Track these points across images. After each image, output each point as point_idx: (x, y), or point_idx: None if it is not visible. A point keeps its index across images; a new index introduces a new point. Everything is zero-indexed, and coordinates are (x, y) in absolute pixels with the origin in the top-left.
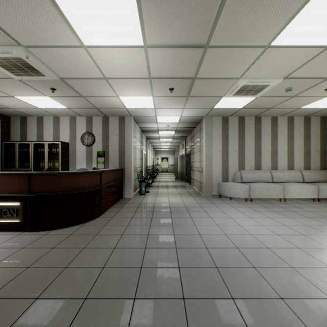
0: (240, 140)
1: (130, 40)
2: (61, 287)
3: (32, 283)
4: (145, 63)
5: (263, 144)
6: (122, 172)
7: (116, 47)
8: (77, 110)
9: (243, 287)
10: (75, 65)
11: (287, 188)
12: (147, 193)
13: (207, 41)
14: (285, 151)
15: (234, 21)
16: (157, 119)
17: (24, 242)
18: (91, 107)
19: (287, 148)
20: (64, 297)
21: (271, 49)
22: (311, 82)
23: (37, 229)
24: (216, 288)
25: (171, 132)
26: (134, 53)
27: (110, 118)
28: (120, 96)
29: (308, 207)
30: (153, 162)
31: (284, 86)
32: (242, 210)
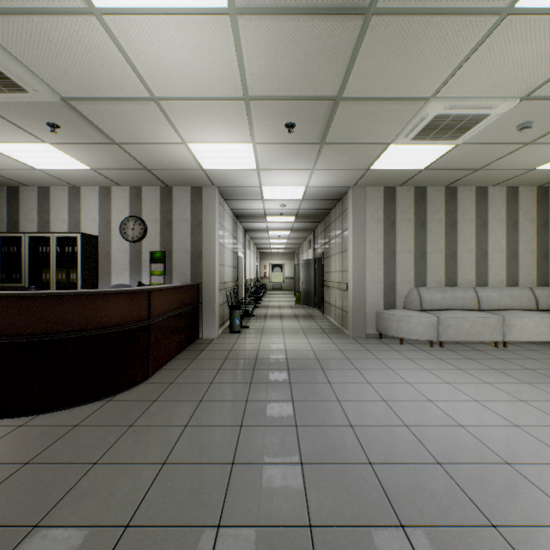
0: (419, 232)
1: None
2: None
3: None
4: (235, 58)
5: (461, 239)
6: (197, 292)
7: (167, 15)
8: (111, 174)
9: None
10: (86, 64)
11: (509, 322)
12: (244, 329)
13: None
14: (503, 252)
15: None
16: (262, 192)
17: None
18: (136, 167)
19: (505, 246)
20: None
21: (513, 20)
22: None
23: (7, 413)
24: None
25: (289, 218)
26: (208, 31)
27: (174, 190)
28: (190, 143)
29: None
30: (256, 273)
31: (517, 119)
32: (429, 366)
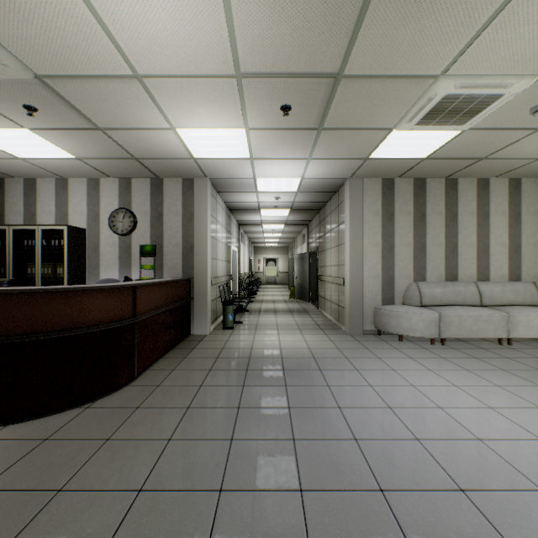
0: (418, 224)
1: None
2: None
3: None
4: (225, 25)
5: (461, 232)
6: (188, 287)
7: None
8: (99, 164)
9: None
10: (57, 32)
11: (514, 319)
12: (238, 325)
13: None
14: (505, 245)
15: None
16: (256, 184)
17: None
18: (123, 156)
19: (508, 239)
20: None
21: None
22: None
23: None
24: None
25: (284, 211)
26: None
27: (165, 181)
28: (179, 129)
29: None
30: (250, 267)
31: (531, 100)
32: (433, 366)
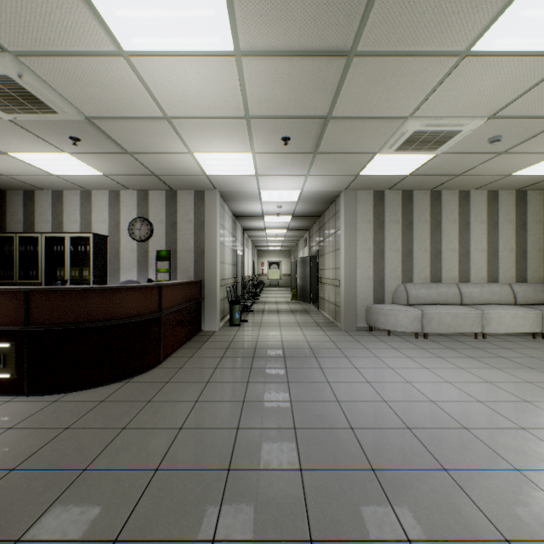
0: (406, 232)
1: (209, 41)
2: (69, 514)
3: (14, 505)
4: (239, 87)
5: (445, 239)
6: (200, 288)
7: (183, 56)
8: (122, 179)
9: (429, 515)
10: (111, 91)
11: (488, 315)
12: (243, 323)
13: (352, 42)
14: (484, 250)
15: (406, 0)
16: (260, 195)
17: (14, 416)
18: (144, 173)
19: (486, 245)
20: (73, 537)
21: (471, 60)
22: (537, 126)
23: (42, 391)
24: (376, 518)
25: (286, 217)
26: (217, 67)
27: (178, 193)
28: (196, 153)
29: (527, 349)
30: (254, 270)
31: (487, 134)
32: (412, 355)
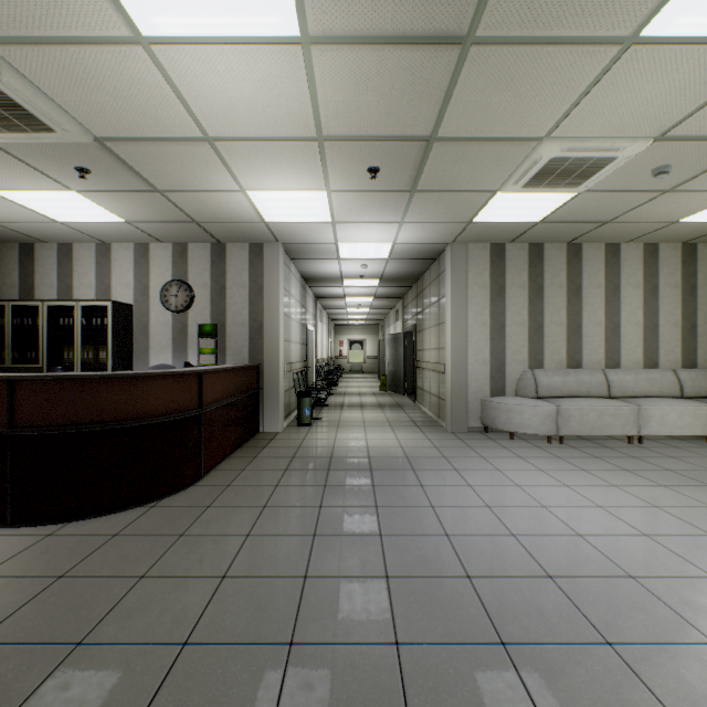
0: (534, 299)
1: (264, 20)
2: None
3: None
4: (307, 93)
5: (586, 309)
6: (257, 375)
7: (227, 44)
8: (151, 227)
9: None
10: (128, 99)
11: (646, 412)
12: (316, 422)
13: (470, 23)
14: (639, 324)
15: None
16: (338, 250)
17: None
18: (181, 219)
19: (642, 317)
20: None
21: (638, 51)
22: None
23: (32, 520)
24: None
25: (372, 281)
26: (276, 62)
27: (228, 247)
28: (250, 191)
29: (701, 458)
30: (330, 351)
31: (651, 162)
32: (545, 466)
